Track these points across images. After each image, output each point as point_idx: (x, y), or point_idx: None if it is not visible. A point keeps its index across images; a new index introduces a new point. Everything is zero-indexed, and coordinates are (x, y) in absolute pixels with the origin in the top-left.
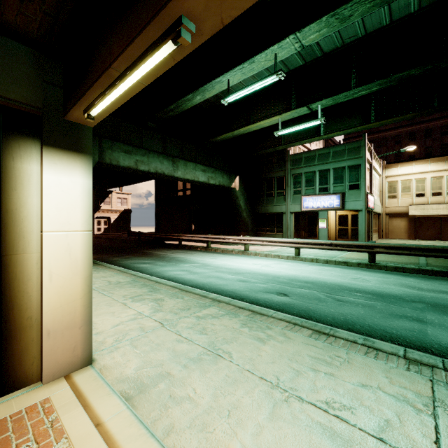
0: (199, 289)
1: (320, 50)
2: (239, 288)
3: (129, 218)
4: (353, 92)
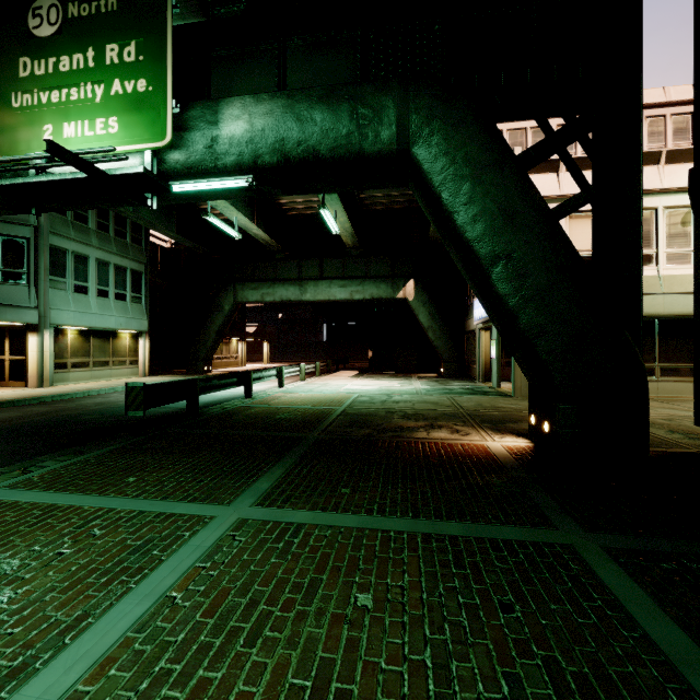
0: None
1: None
2: None
3: None
4: None
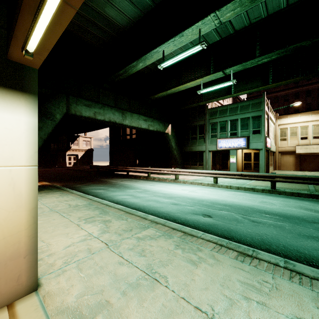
0: (141, 211)
1: (233, 28)
2: (172, 210)
3: (91, 155)
4: (257, 59)
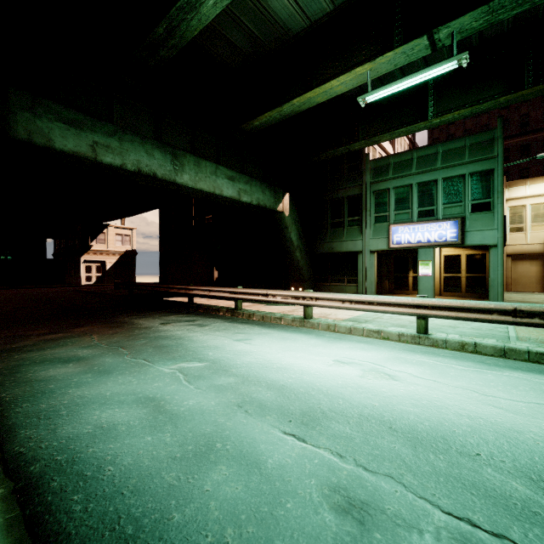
0: None
1: None
2: None
3: (133, 262)
4: None
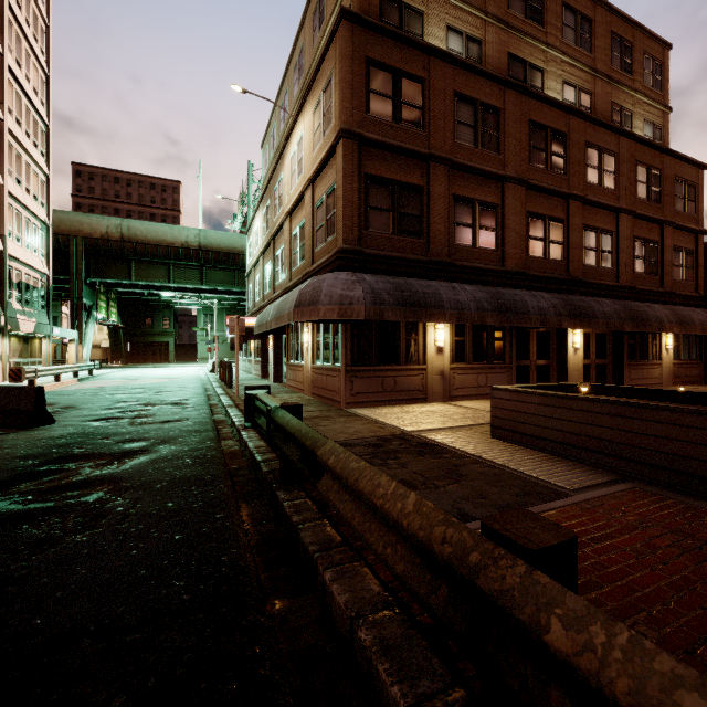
0: None
1: None
2: None
3: None
4: None
